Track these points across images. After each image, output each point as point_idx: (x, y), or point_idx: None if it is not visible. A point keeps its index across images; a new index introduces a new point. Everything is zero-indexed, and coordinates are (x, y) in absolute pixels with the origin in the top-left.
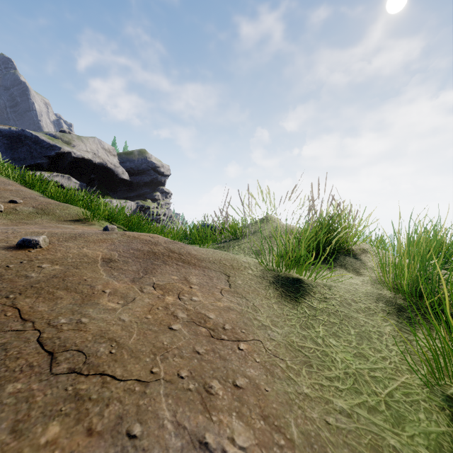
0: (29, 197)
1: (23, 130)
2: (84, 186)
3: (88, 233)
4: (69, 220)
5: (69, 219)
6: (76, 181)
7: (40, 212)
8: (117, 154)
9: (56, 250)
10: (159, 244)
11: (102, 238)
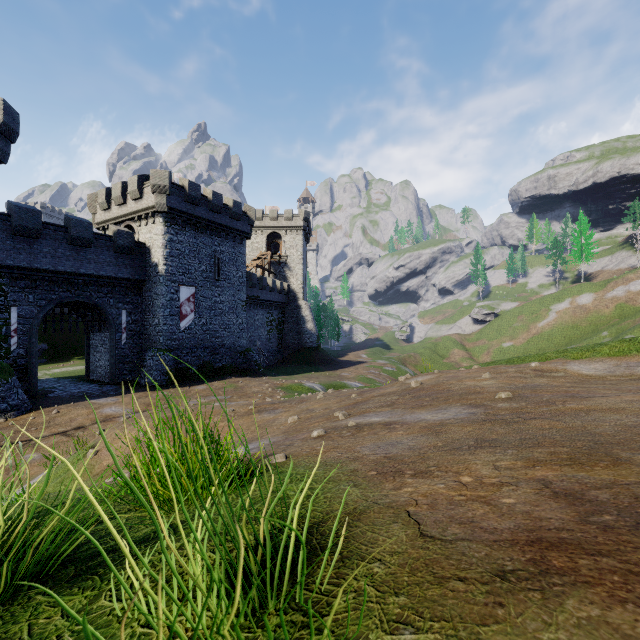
0: None
1: None
2: None
3: None
4: None
5: None
6: None
7: None
8: None
9: None
10: None
11: None
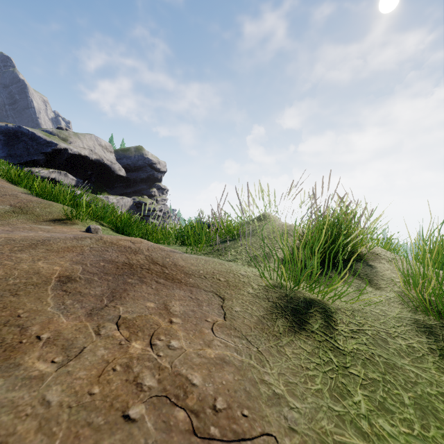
0: (10, 194)
1: (19, 127)
2: (81, 182)
3: (54, 239)
4: (49, 220)
5: (49, 218)
6: (73, 177)
7: (17, 211)
8: (114, 151)
9: (0, 265)
10: (140, 252)
11: (69, 246)
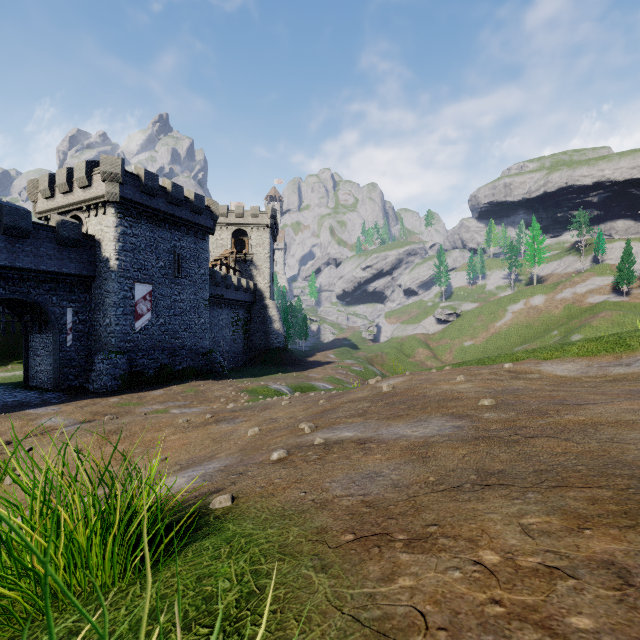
0: None
1: None
2: None
3: None
4: None
5: None
6: None
7: None
8: None
9: None
10: None
11: None
